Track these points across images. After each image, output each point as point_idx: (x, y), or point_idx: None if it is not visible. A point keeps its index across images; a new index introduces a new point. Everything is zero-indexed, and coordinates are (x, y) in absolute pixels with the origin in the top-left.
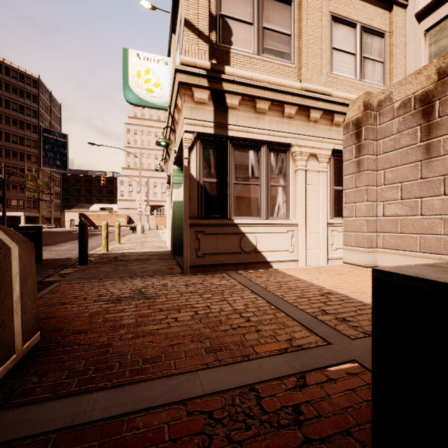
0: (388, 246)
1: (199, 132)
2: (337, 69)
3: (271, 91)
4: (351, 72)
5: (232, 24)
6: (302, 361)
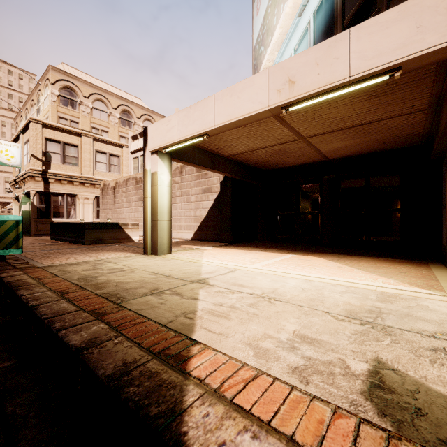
0: None
1: (37, 190)
2: (98, 168)
3: (68, 178)
4: (105, 169)
5: (52, 154)
6: None
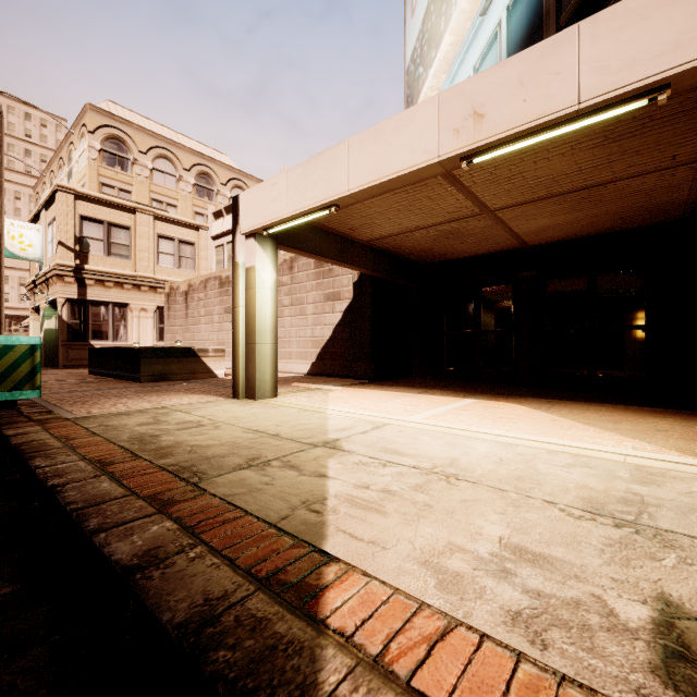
0: None
1: (68, 297)
2: (162, 263)
3: (115, 278)
4: (172, 264)
5: (90, 241)
6: None
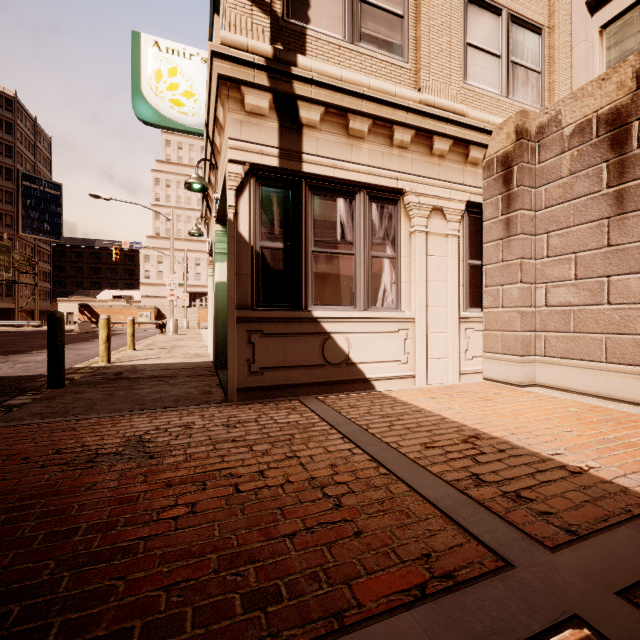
0: (553, 353)
1: (253, 164)
2: (474, 77)
3: (374, 102)
4: (494, 83)
5: None
6: (464, 627)
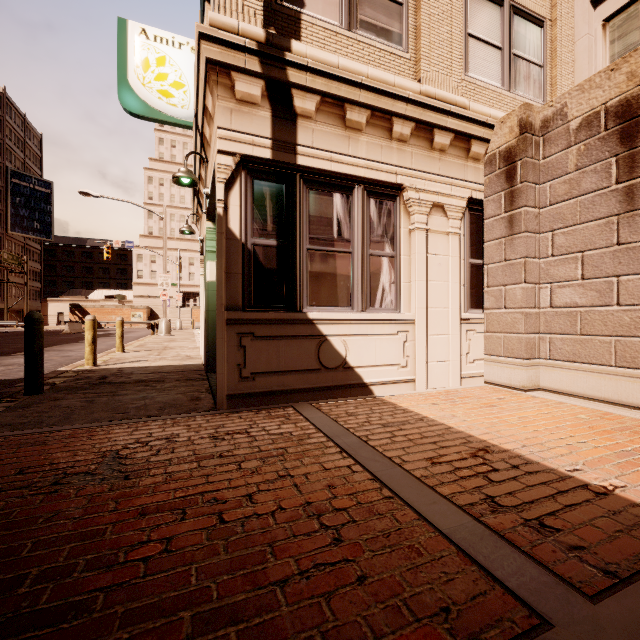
0: (559, 356)
1: (244, 155)
2: (475, 69)
3: (372, 91)
4: (496, 76)
5: None
6: None
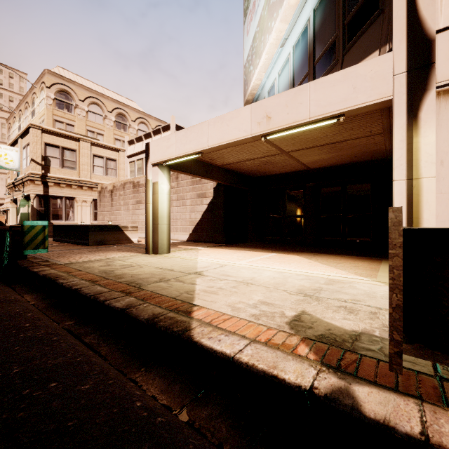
0: None
1: (37, 194)
2: (96, 172)
3: (66, 181)
4: (102, 173)
5: (51, 158)
6: None
